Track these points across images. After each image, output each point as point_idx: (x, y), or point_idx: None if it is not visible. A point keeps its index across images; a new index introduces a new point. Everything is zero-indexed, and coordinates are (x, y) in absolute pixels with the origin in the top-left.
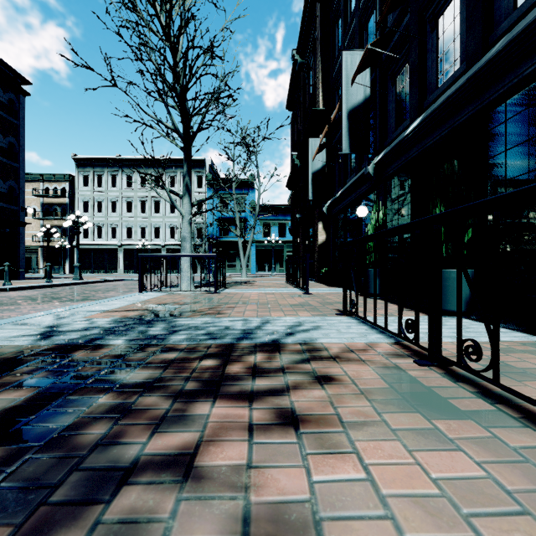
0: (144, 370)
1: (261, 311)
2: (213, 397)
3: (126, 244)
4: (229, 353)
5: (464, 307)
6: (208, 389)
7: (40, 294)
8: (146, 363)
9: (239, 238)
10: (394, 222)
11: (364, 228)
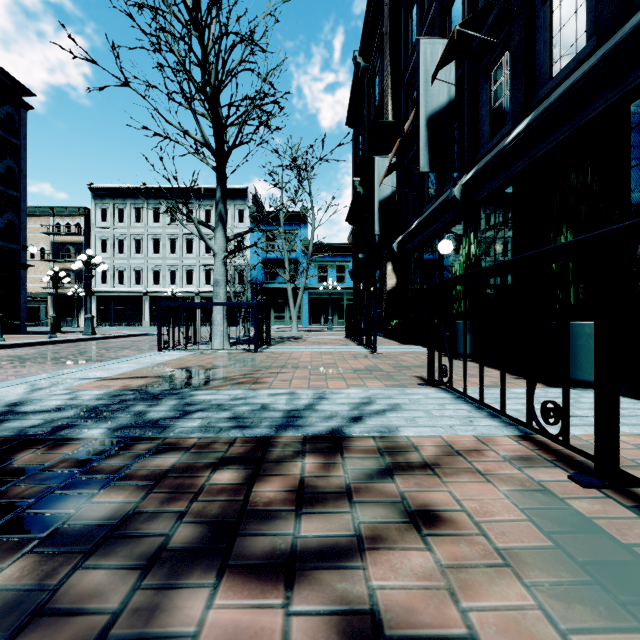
0: (114, 493)
1: (315, 378)
2: (218, 566)
3: (153, 292)
4: (263, 454)
5: None
6: (212, 543)
7: (36, 353)
8: (122, 478)
9: (288, 283)
10: (489, 260)
11: (447, 269)
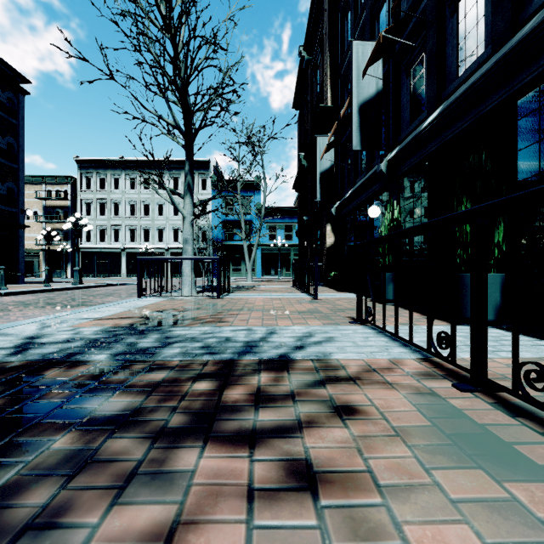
0: (123, 396)
1: (267, 318)
2: (203, 438)
3: (129, 248)
4: (229, 371)
5: (494, 316)
6: (198, 426)
7: (35, 299)
8: (127, 387)
9: (244, 241)
10: (409, 223)
11: (376, 229)
